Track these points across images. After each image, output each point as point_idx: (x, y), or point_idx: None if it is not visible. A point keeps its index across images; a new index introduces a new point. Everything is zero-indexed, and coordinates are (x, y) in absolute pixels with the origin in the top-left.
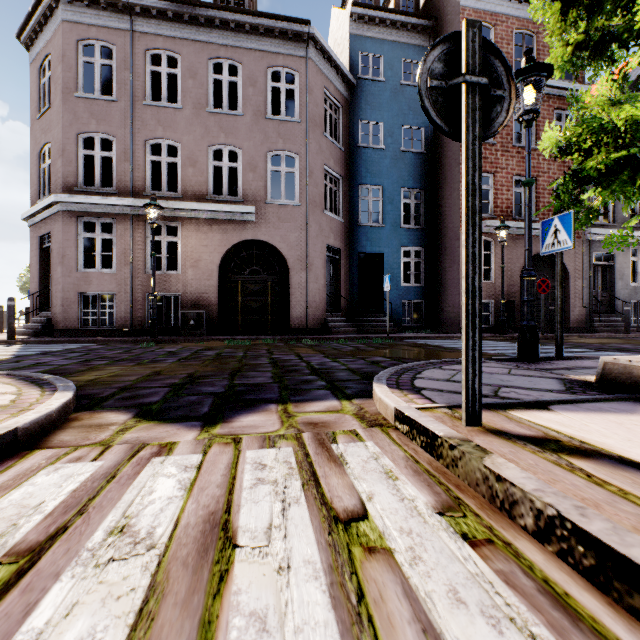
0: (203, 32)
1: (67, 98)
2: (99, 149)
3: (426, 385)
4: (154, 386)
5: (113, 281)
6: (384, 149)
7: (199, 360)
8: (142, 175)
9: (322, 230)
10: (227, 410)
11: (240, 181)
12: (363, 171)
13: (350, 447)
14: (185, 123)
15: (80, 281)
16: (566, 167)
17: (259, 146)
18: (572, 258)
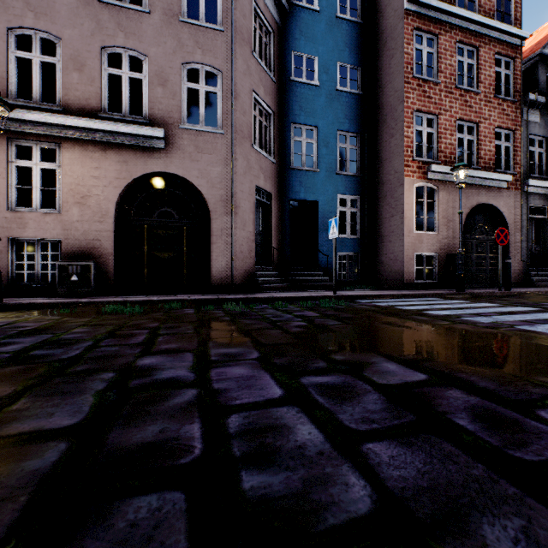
0: None
1: None
2: None
3: None
4: None
5: None
6: (319, 86)
7: None
8: (2, 75)
9: (250, 167)
10: None
11: (145, 97)
12: (296, 108)
13: None
14: (67, 12)
15: None
16: (505, 115)
17: (171, 54)
18: (511, 210)
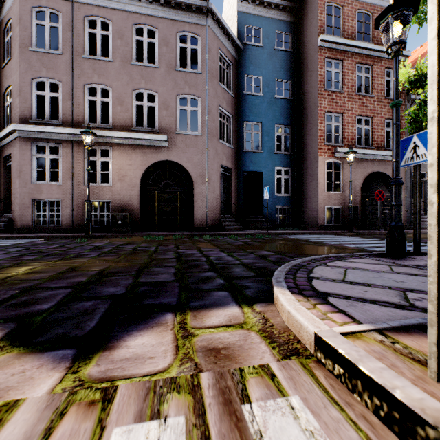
0: (128, 4)
1: (23, 51)
2: (48, 90)
3: (327, 289)
4: (58, 286)
5: (59, 191)
6: (263, 96)
7: (116, 255)
8: (82, 111)
9: (218, 154)
10: (117, 324)
11: (156, 116)
12: (247, 112)
13: (270, 414)
14: (115, 72)
15: (33, 191)
16: None
17: (171, 91)
18: None
